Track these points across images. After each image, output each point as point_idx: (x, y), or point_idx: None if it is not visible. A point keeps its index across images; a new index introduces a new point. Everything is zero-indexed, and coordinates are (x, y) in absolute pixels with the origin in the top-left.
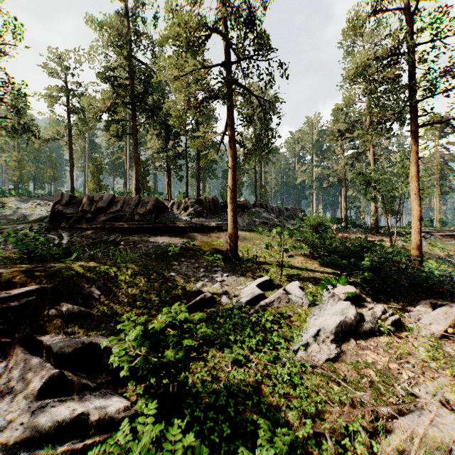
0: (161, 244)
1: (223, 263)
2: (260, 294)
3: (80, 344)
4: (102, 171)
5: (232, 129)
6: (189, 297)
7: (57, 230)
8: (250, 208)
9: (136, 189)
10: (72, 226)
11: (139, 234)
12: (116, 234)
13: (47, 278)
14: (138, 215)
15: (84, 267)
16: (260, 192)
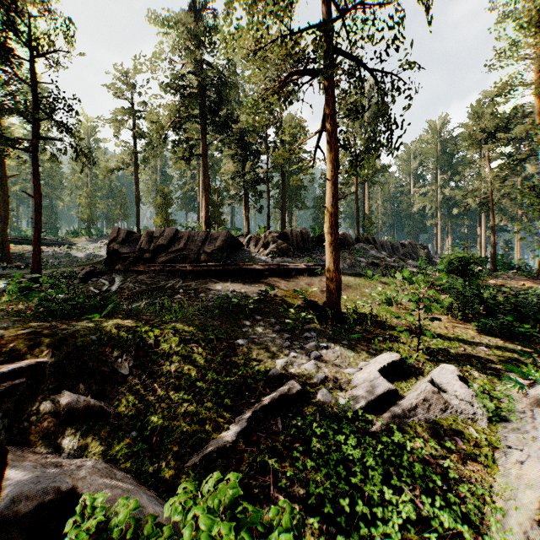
0: (230, 293)
1: (318, 324)
2: (389, 391)
3: (52, 492)
4: (170, 204)
5: (331, 121)
6: (263, 387)
7: (112, 274)
8: (352, 244)
9: (205, 222)
10: (128, 268)
11: (204, 279)
12: (177, 279)
13: (51, 347)
14: (205, 255)
15: (112, 329)
16: (363, 223)
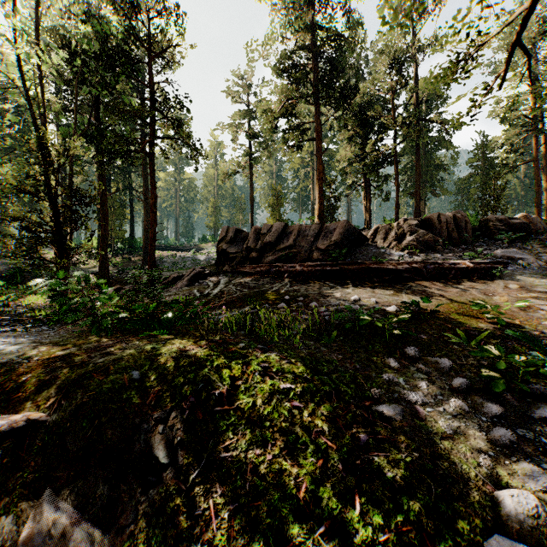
0: (353, 302)
1: None
2: None
3: None
4: (282, 203)
5: None
6: None
7: (219, 275)
8: (541, 231)
9: (319, 216)
10: (234, 270)
11: (317, 283)
12: (283, 282)
13: (62, 392)
14: (318, 252)
15: (169, 360)
16: (546, 204)
